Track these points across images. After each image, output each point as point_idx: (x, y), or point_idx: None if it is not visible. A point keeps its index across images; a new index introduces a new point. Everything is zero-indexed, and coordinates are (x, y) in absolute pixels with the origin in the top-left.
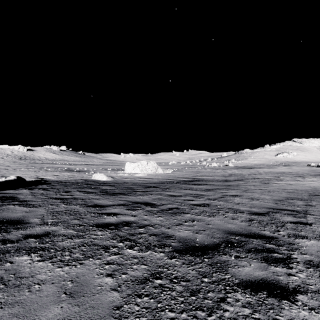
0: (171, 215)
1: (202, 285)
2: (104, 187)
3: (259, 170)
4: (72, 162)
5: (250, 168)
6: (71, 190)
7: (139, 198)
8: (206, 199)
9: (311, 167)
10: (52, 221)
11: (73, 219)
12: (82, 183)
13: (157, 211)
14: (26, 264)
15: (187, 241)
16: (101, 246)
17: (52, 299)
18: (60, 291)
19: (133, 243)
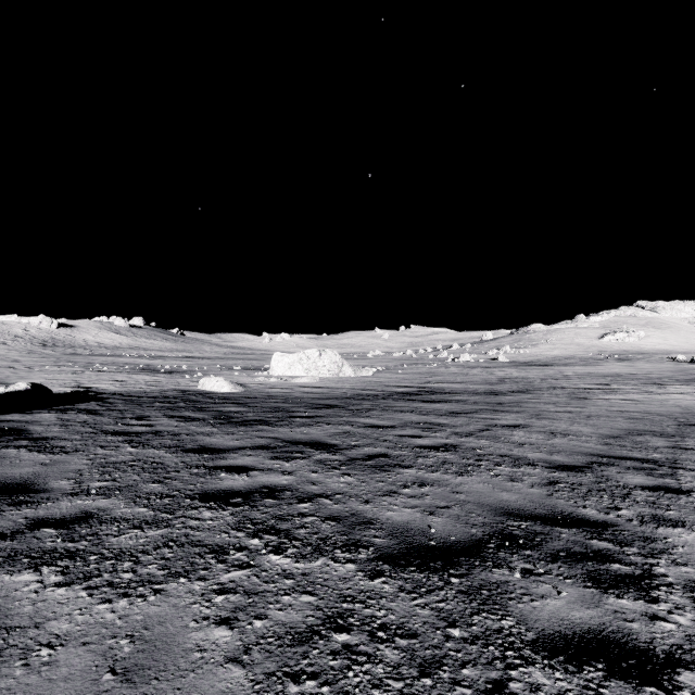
0: (372, 471)
1: (447, 647)
2: (225, 407)
3: (564, 370)
4: (156, 352)
5: (545, 366)
6: (150, 415)
7: (301, 433)
8: (451, 434)
9: (678, 364)
10: (100, 487)
11: (148, 482)
12: (175, 398)
13: (341, 461)
14: (27, 593)
15: (409, 534)
16: (209, 546)
17: (78, 688)
18: (100, 664)
19: (283, 540)
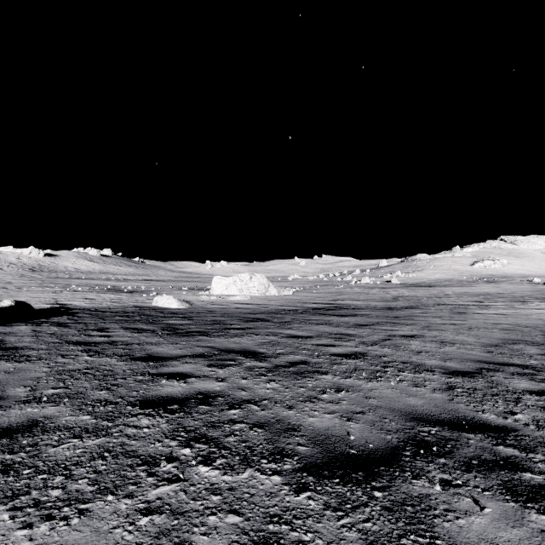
0: (294, 377)
1: None
2: (172, 320)
3: (445, 290)
4: (121, 276)
5: (429, 287)
6: (109, 327)
7: (234, 342)
8: (359, 343)
9: (535, 285)
10: (51, 394)
11: (96, 389)
12: (133, 313)
13: (267, 368)
14: None
15: (330, 442)
16: (142, 457)
17: None
18: None
19: (213, 449)
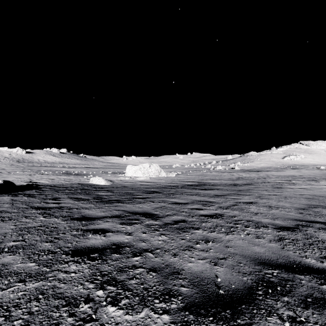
0: (177, 231)
1: None
2: (100, 192)
3: (267, 174)
4: (72, 165)
5: (258, 171)
6: (60, 197)
7: (138, 207)
8: (217, 207)
9: (321, 170)
10: (12, 246)
11: (44, 241)
12: (77, 187)
13: (160, 225)
14: None
15: (204, 283)
16: (67, 298)
17: None
18: None
19: (120, 290)
